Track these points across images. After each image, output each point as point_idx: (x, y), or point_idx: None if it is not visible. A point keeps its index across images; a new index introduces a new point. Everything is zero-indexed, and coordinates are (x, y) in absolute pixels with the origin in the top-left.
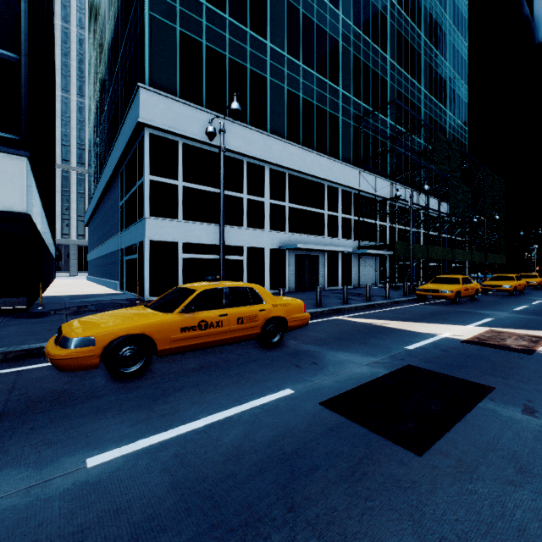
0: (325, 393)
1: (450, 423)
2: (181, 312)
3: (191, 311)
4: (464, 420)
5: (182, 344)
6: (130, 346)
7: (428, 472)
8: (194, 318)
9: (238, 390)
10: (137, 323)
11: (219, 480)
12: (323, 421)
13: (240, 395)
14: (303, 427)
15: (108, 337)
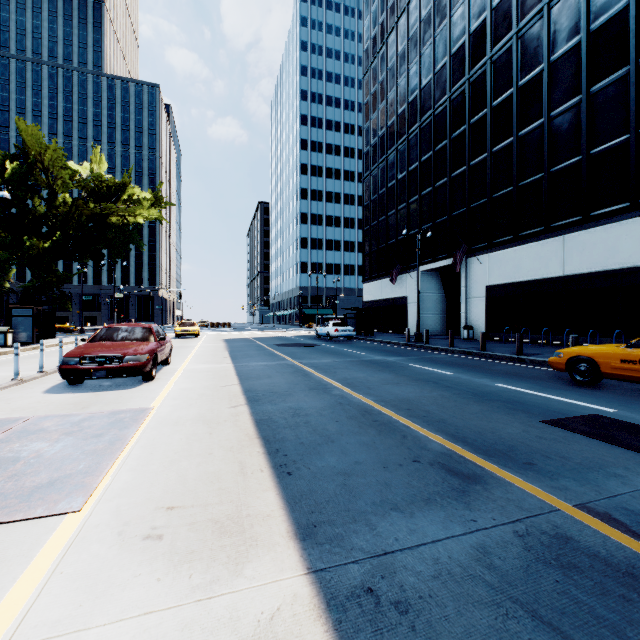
0: (623, 418)
1: (600, 439)
2: (625, 347)
3: (627, 346)
4: (617, 447)
5: (622, 373)
6: (583, 364)
7: (523, 419)
8: (635, 353)
9: (593, 400)
10: (587, 350)
11: (497, 394)
12: (565, 411)
13: (585, 400)
14: (552, 407)
15: (569, 354)
